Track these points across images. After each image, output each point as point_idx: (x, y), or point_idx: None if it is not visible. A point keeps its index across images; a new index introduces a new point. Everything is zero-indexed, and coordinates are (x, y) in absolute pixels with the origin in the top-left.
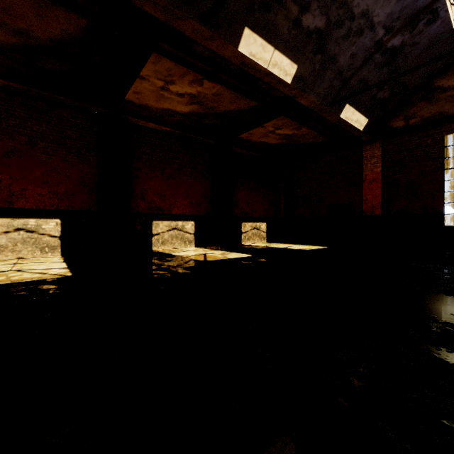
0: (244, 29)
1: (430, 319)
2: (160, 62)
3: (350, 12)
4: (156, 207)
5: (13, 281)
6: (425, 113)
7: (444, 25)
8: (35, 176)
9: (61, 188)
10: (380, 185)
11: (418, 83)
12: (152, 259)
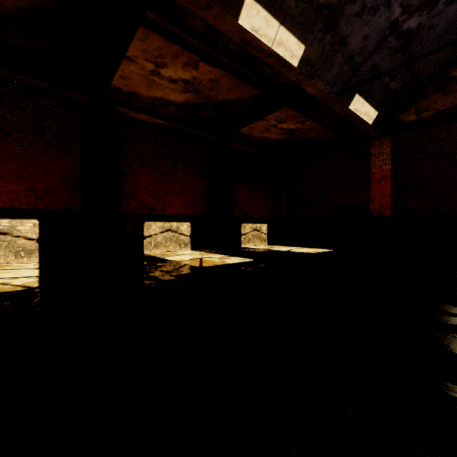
0: None
1: None
2: (149, 38)
3: None
4: (148, 207)
5: None
6: (439, 105)
7: None
8: (9, 170)
9: (39, 184)
10: (389, 184)
11: (432, 73)
12: (140, 264)
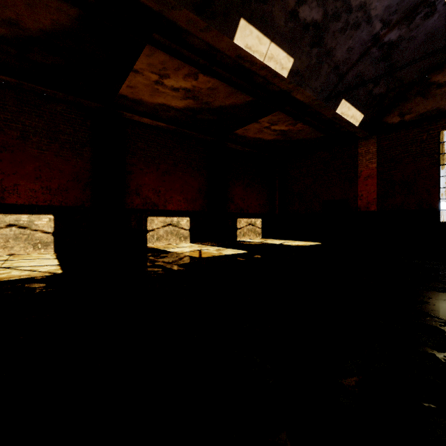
0: (240, 20)
1: (440, 322)
2: (154, 54)
3: (347, 4)
4: (151, 203)
5: (0, 280)
6: (421, 108)
7: (441, 19)
8: (28, 171)
9: (54, 183)
10: (375, 181)
11: (414, 78)
12: (146, 255)
